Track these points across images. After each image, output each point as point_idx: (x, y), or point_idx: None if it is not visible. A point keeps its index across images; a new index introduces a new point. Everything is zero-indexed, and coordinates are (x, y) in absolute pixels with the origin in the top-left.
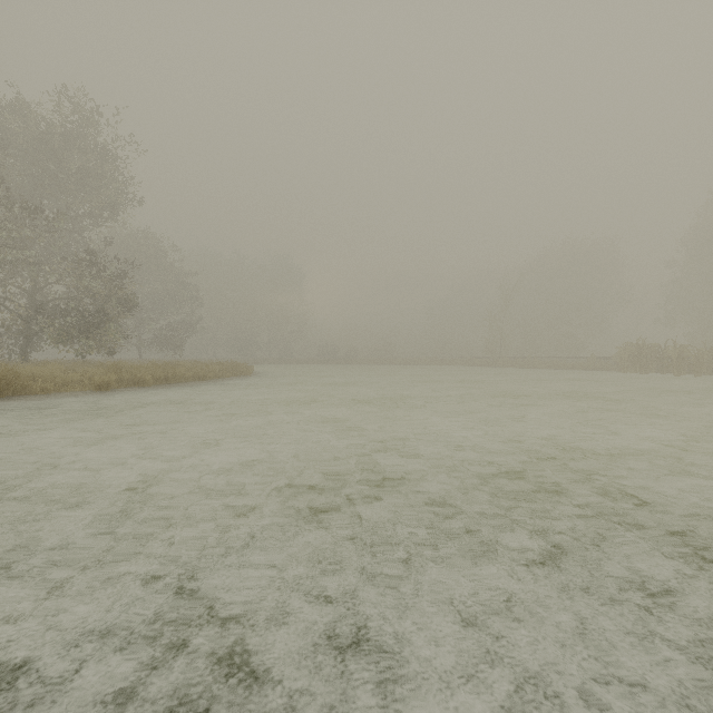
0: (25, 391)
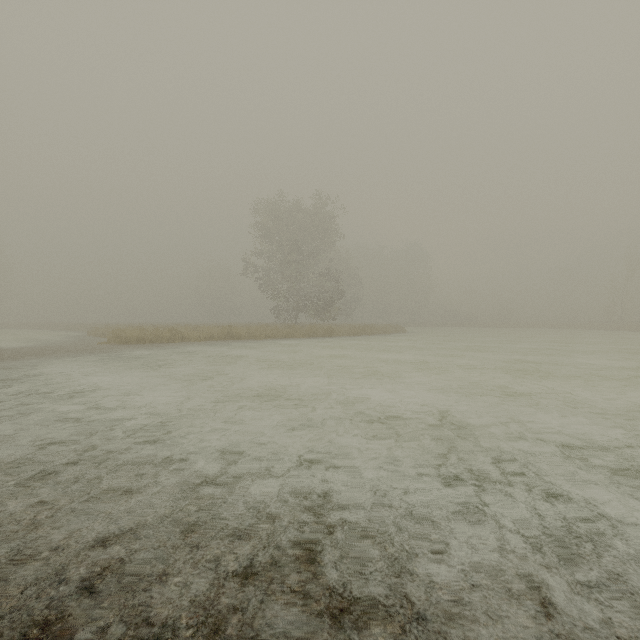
0: (332, 335)
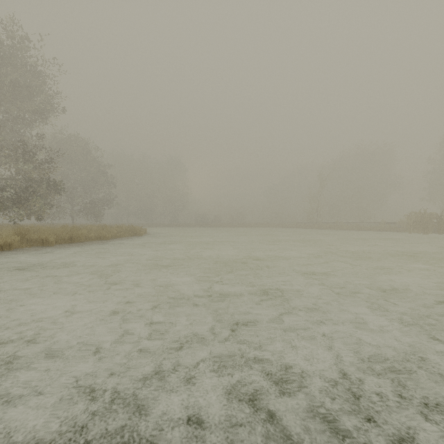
0: None
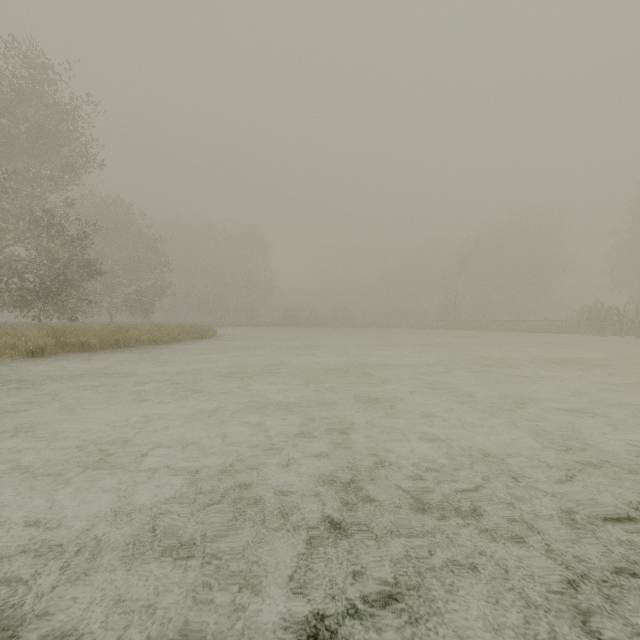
0: None
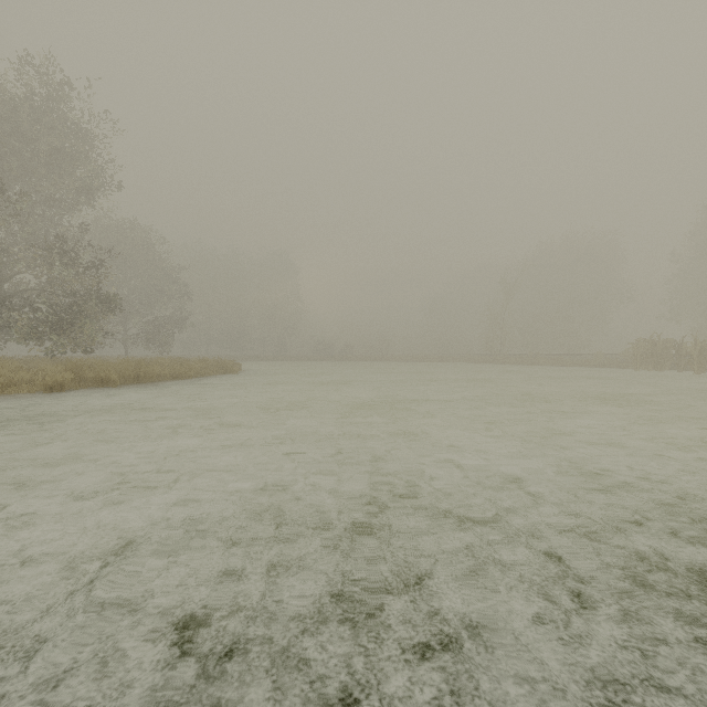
0: None
